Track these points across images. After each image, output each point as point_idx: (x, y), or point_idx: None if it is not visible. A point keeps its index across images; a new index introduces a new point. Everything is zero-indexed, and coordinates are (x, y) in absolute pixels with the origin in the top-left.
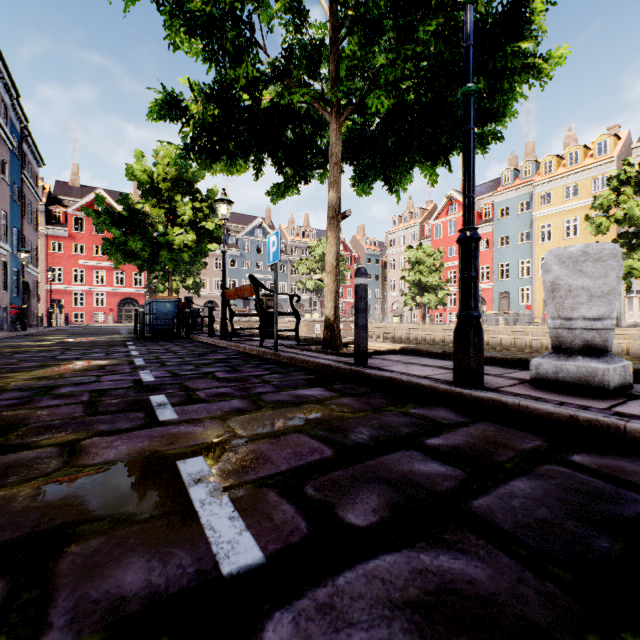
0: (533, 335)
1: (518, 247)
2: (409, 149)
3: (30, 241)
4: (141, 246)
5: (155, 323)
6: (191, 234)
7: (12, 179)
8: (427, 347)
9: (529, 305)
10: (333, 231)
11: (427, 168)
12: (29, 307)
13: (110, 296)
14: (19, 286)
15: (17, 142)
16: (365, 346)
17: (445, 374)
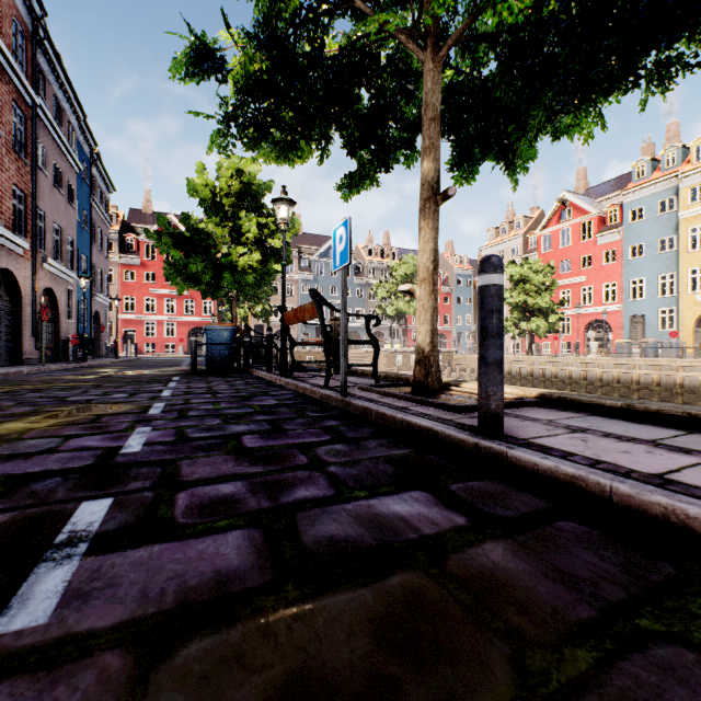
0: (686, 370)
1: (657, 258)
2: (550, 84)
3: (100, 269)
4: (202, 268)
5: (209, 354)
6: (256, 254)
7: (81, 205)
8: (587, 395)
9: (674, 331)
10: (429, 219)
11: (577, 114)
12: (99, 337)
13: (180, 326)
14: (88, 315)
15: (86, 167)
16: (500, 399)
17: (699, 470)
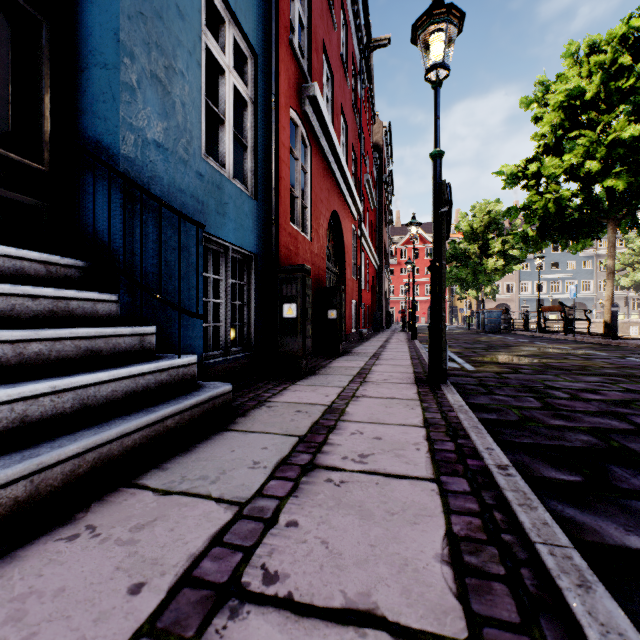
0: None
1: None
2: None
3: None
4: (466, 274)
5: (489, 324)
6: (500, 261)
7: None
8: None
9: None
10: (609, 280)
11: None
12: None
13: (422, 303)
14: None
15: None
16: (615, 333)
17: None
